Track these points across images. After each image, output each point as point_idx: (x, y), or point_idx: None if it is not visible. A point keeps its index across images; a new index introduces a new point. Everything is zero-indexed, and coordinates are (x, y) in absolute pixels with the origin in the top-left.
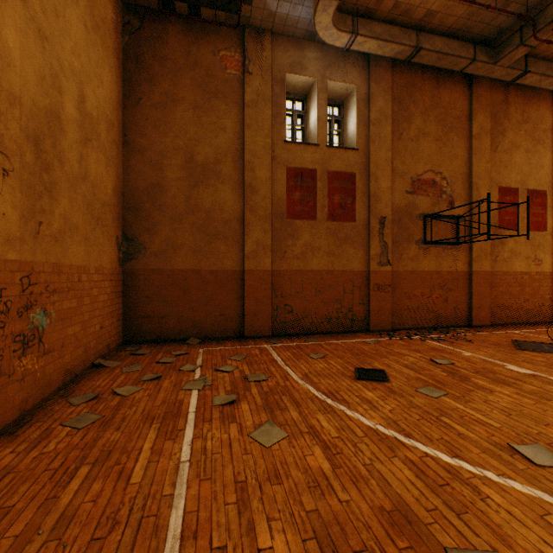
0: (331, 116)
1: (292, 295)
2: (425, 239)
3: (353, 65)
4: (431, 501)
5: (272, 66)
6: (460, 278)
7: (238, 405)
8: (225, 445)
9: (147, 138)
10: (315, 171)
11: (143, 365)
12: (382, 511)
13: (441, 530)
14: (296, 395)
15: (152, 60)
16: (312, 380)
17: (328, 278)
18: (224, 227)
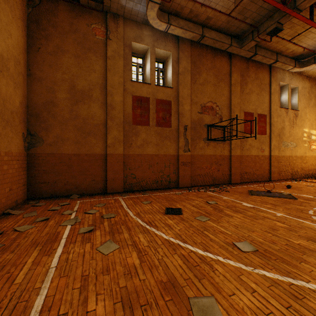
0: (158, 68)
1: (135, 168)
2: (208, 138)
3: (170, 41)
4: (188, 275)
5: (124, 37)
6: (226, 159)
7: (94, 232)
8: (81, 255)
9: (44, 73)
10: (149, 98)
11: (38, 212)
12: (161, 282)
13: (189, 288)
14: (130, 224)
15: (48, 25)
16: (141, 216)
17: (156, 159)
18: (94, 129)
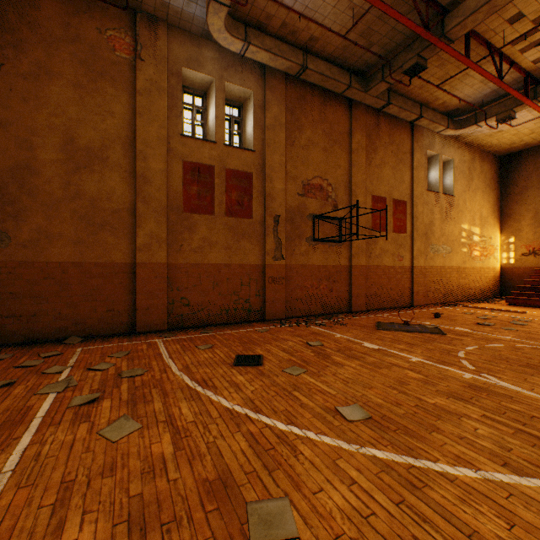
0: (231, 116)
1: (189, 288)
2: (314, 237)
3: (250, 71)
4: (253, 465)
5: (168, 58)
6: (343, 271)
7: (99, 403)
8: (66, 446)
9: (12, 111)
10: (213, 167)
11: None
12: (205, 482)
13: (250, 488)
14: (168, 386)
15: (19, 22)
16: (191, 370)
17: (226, 271)
18: (112, 218)
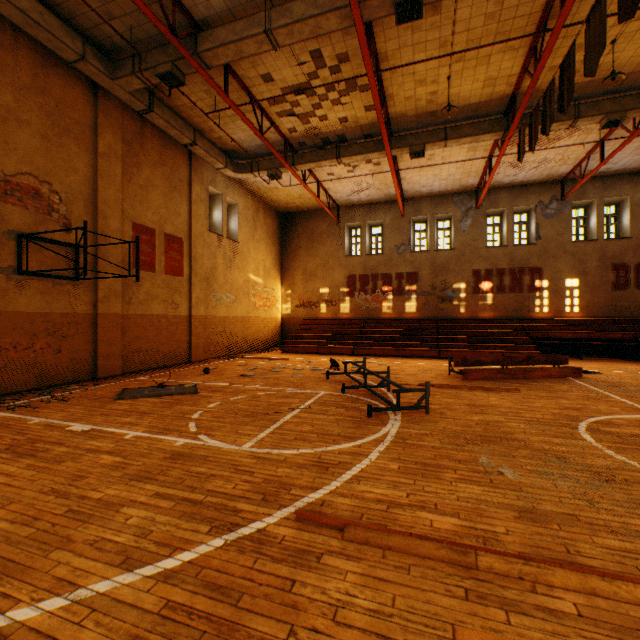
0: None
1: None
2: (22, 268)
3: None
4: None
5: None
6: (83, 322)
7: None
8: None
9: None
10: None
11: None
12: None
13: None
14: None
15: None
16: None
17: None
18: None
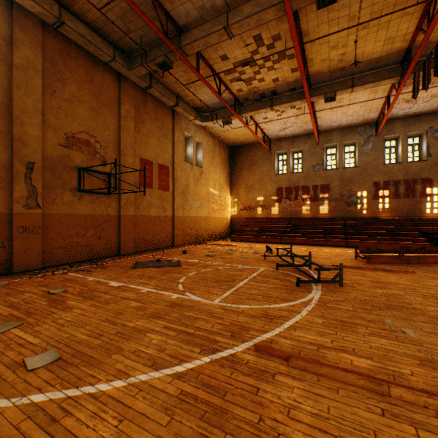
0: None
1: None
2: (80, 188)
3: None
4: None
5: None
6: (113, 220)
7: None
8: None
9: None
10: None
11: None
12: None
13: None
14: None
15: None
16: None
17: None
18: None
